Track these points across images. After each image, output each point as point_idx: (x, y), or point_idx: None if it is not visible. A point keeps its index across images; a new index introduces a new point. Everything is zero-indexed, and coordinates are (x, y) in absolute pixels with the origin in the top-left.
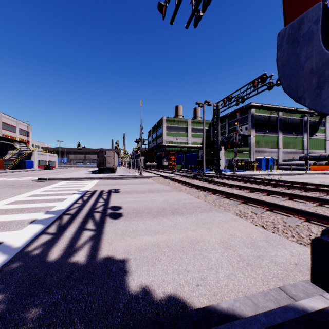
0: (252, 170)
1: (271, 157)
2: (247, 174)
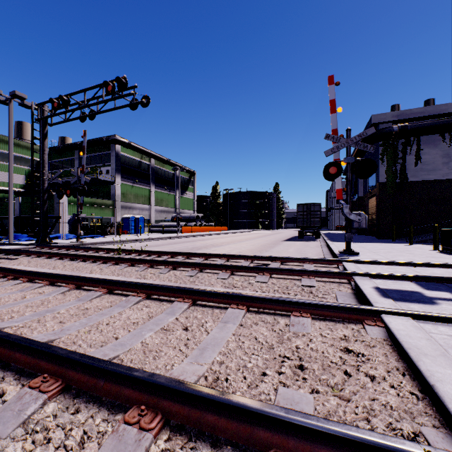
0: (117, 234)
1: (142, 215)
2: (103, 242)
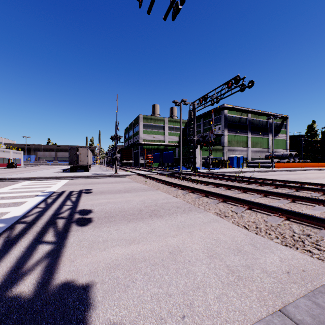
0: (225, 168)
1: (241, 155)
2: (221, 172)
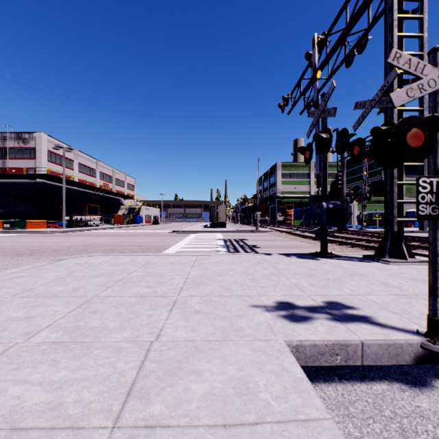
0: None
1: None
2: (379, 230)
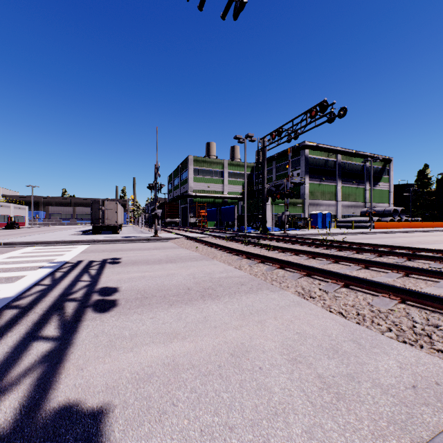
0: (306, 228)
1: (328, 211)
2: (301, 234)
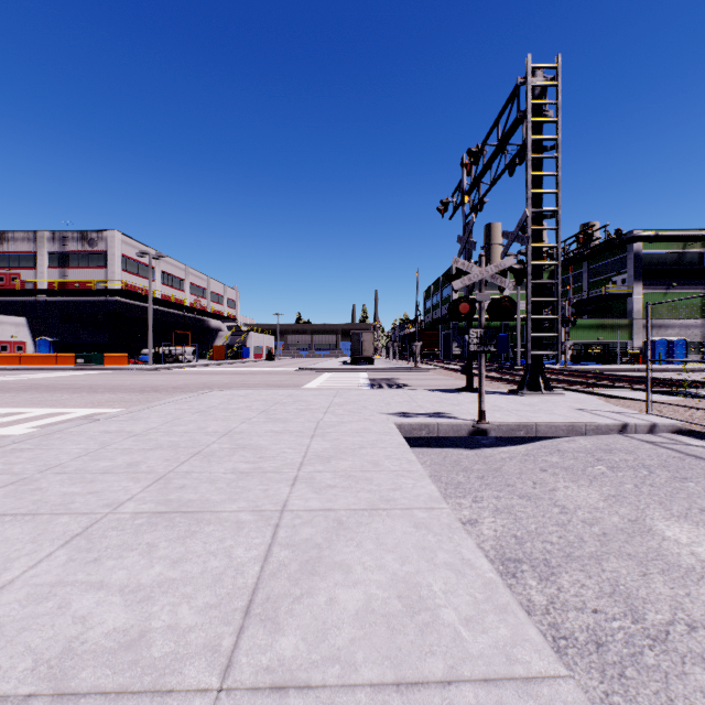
0: (633, 364)
1: (679, 337)
2: (589, 368)
